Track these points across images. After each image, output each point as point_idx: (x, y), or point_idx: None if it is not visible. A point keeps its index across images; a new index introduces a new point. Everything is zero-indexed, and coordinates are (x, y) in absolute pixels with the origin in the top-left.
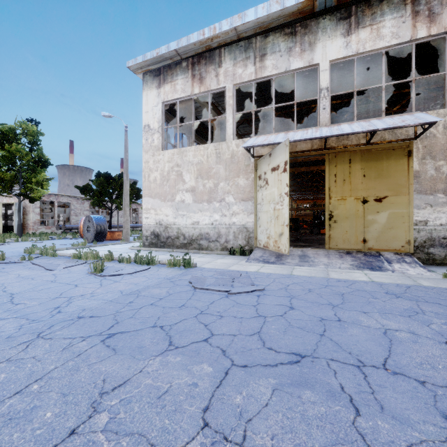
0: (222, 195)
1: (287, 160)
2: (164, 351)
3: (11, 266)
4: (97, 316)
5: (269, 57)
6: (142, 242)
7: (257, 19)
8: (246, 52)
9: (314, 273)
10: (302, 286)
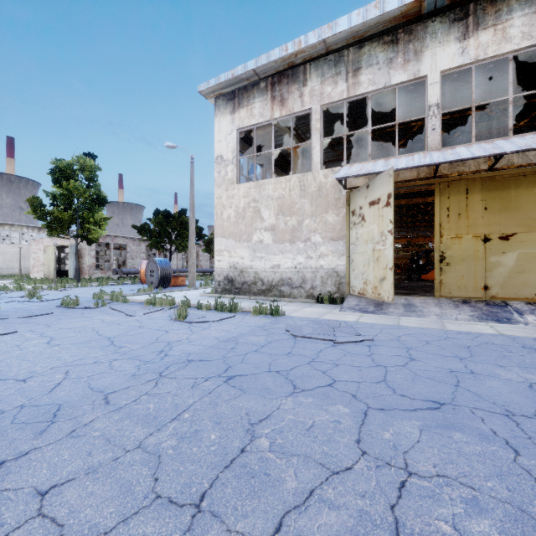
0: (307, 234)
1: (391, 192)
2: (292, 393)
3: (89, 311)
4: (206, 359)
5: (364, 71)
6: (214, 287)
7: (350, 29)
8: (336, 67)
9: (426, 324)
10: (417, 337)
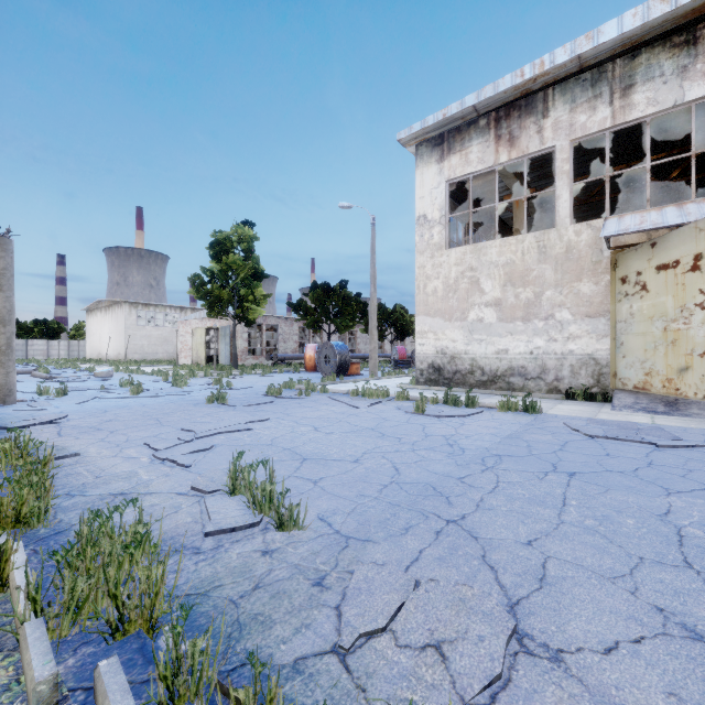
0: (549, 310)
1: (701, 252)
2: (669, 493)
3: (302, 401)
4: (515, 455)
5: (639, 89)
6: (415, 377)
7: (621, 35)
8: (594, 88)
9: None
10: None
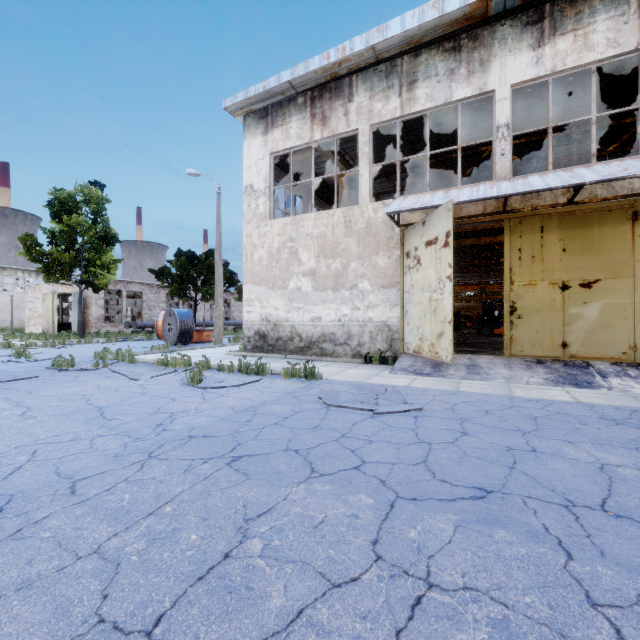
0: (353, 281)
1: (450, 230)
2: (307, 478)
3: (85, 374)
4: (212, 435)
5: (421, 84)
6: (243, 344)
7: (404, 33)
8: (387, 79)
9: (490, 389)
10: (475, 405)
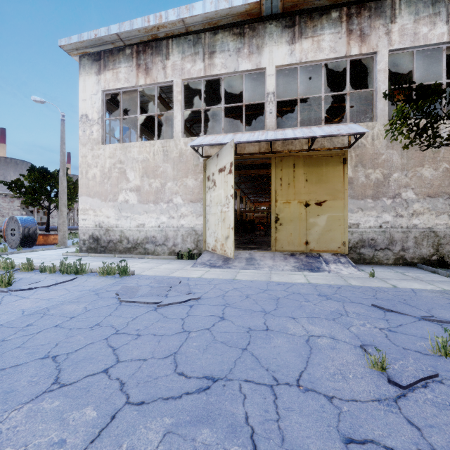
0: (170, 196)
1: (232, 161)
2: (41, 394)
3: None
4: None
5: (218, 55)
6: (79, 246)
7: (205, 14)
8: (195, 47)
9: (257, 276)
10: (241, 291)
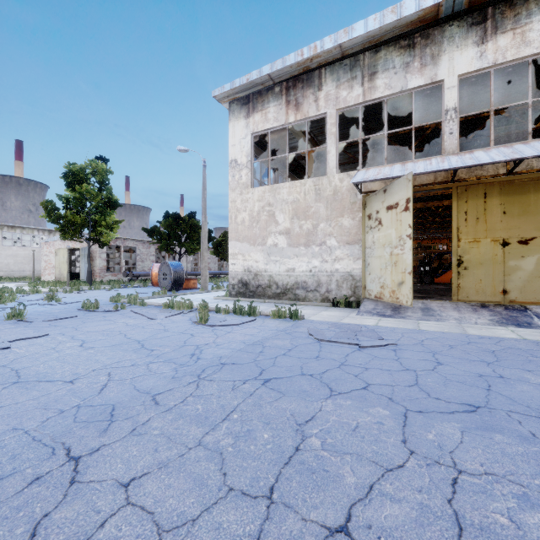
0: (322, 238)
1: (410, 197)
2: (330, 395)
3: (110, 314)
4: (238, 363)
5: (380, 76)
6: (228, 291)
7: (367, 33)
8: (351, 72)
9: (447, 328)
10: (440, 341)
